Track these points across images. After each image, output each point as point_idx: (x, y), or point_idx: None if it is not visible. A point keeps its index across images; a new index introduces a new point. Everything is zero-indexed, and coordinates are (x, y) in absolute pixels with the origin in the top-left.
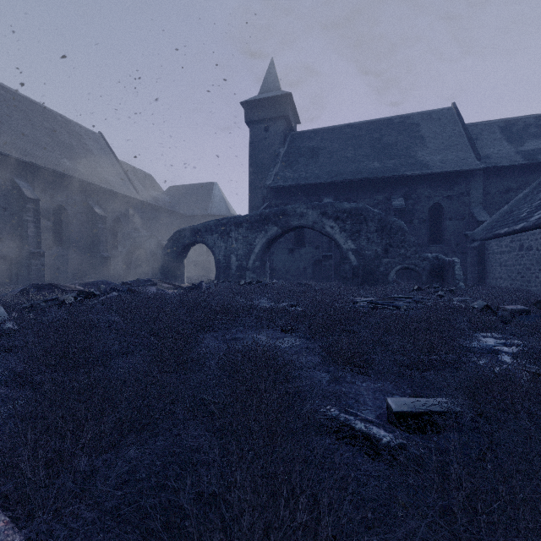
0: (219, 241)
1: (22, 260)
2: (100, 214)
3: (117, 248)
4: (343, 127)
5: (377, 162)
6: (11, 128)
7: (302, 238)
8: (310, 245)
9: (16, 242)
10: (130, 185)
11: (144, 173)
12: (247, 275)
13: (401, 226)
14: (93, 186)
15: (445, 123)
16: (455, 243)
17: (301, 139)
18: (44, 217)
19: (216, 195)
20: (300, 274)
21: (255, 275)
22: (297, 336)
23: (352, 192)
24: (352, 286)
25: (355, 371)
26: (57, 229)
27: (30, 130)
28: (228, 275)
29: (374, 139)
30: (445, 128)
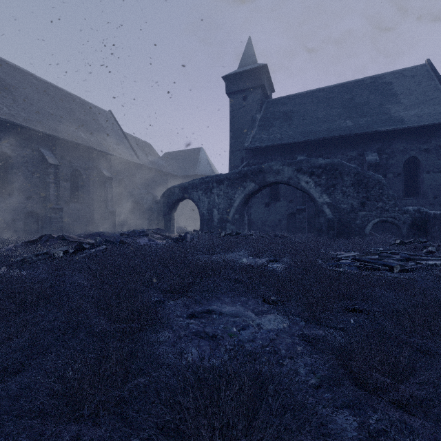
0: (203, 197)
1: (45, 214)
2: (107, 176)
3: (121, 203)
4: (315, 91)
5: (349, 121)
6: (39, 108)
7: (277, 193)
8: (284, 199)
9: (41, 199)
10: (132, 152)
11: (144, 142)
12: (227, 226)
13: (378, 180)
14: (102, 153)
15: (420, 79)
16: (432, 196)
17: (275, 105)
18: (63, 179)
19: (202, 158)
20: (275, 225)
21: (235, 227)
22: (283, 311)
23: (325, 149)
24: (329, 239)
25: (415, 435)
26: (74, 189)
27: (55, 110)
28: (211, 227)
29: (345, 100)
30: (419, 83)
